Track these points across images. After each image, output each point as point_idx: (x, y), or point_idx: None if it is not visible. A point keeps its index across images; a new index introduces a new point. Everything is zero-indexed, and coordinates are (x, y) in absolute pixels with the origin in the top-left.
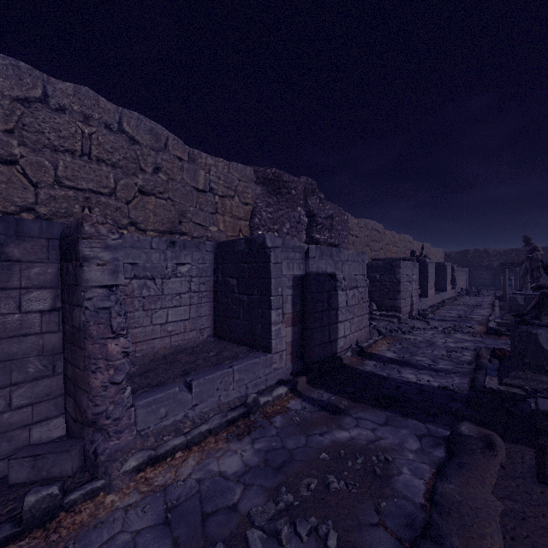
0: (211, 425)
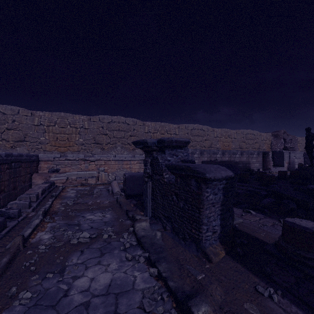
0: None
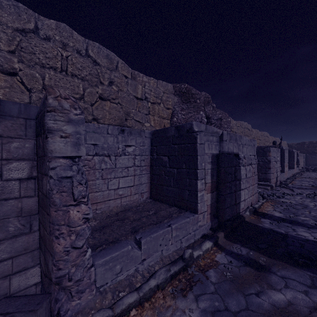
0: (159, 281)
